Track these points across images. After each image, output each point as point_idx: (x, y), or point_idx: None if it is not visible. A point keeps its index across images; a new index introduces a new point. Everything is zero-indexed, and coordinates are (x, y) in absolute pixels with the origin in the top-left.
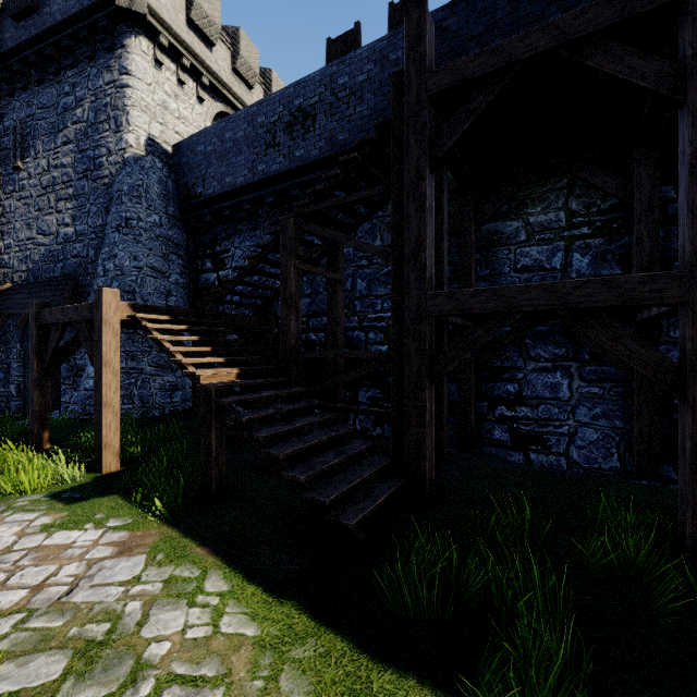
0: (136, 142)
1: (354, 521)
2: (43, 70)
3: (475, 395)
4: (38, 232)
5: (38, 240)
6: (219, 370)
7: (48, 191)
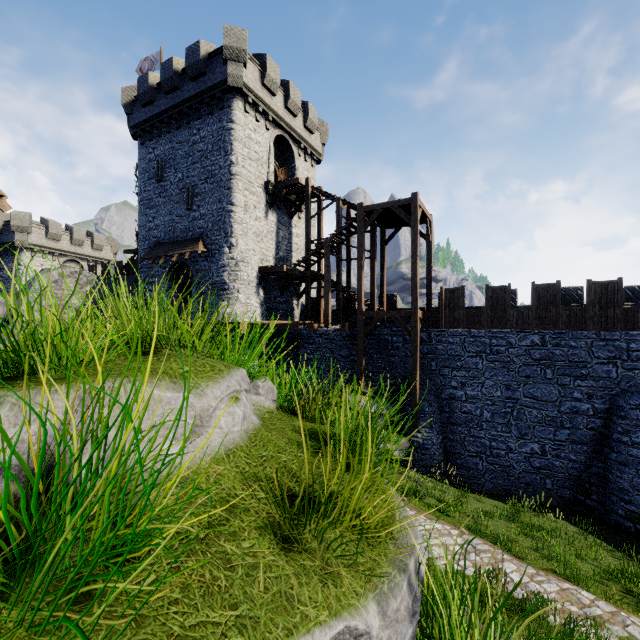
0: None
1: None
2: None
3: None
4: None
5: None
6: None
7: None
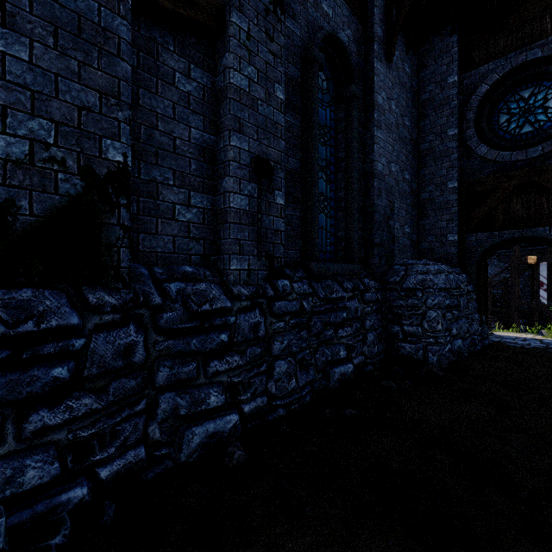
0: None
1: None
2: None
3: None
4: None
5: None
6: None
7: None
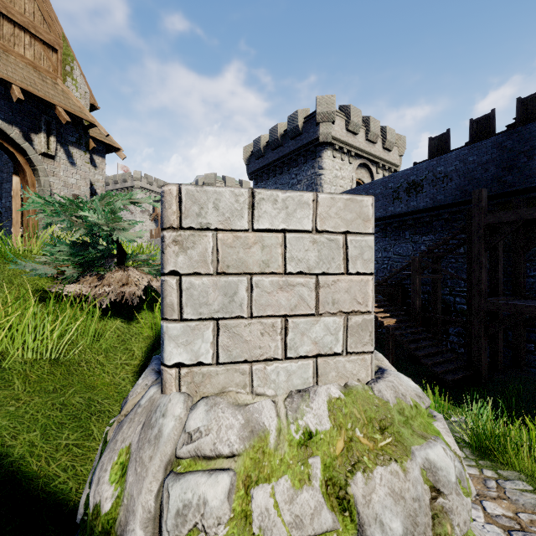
0: None
1: (449, 379)
2: (282, 168)
3: (524, 340)
4: None
5: None
6: (390, 320)
7: None
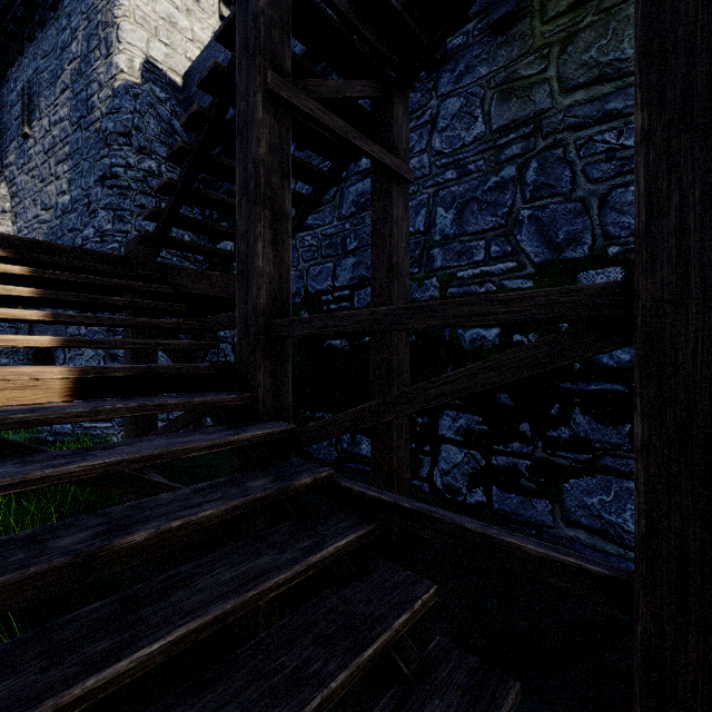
0: (128, 65)
1: None
2: (44, 9)
3: None
4: (42, 207)
5: (42, 216)
6: None
7: (49, 155)
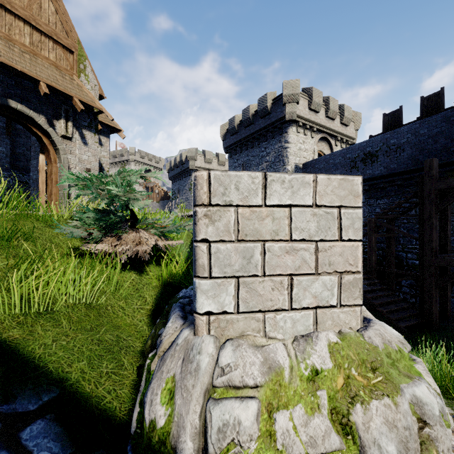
0: (291, 168)
1: (403, 325)
2: (253, 143)
3: None
4: None
5: None
6: None
7: None
